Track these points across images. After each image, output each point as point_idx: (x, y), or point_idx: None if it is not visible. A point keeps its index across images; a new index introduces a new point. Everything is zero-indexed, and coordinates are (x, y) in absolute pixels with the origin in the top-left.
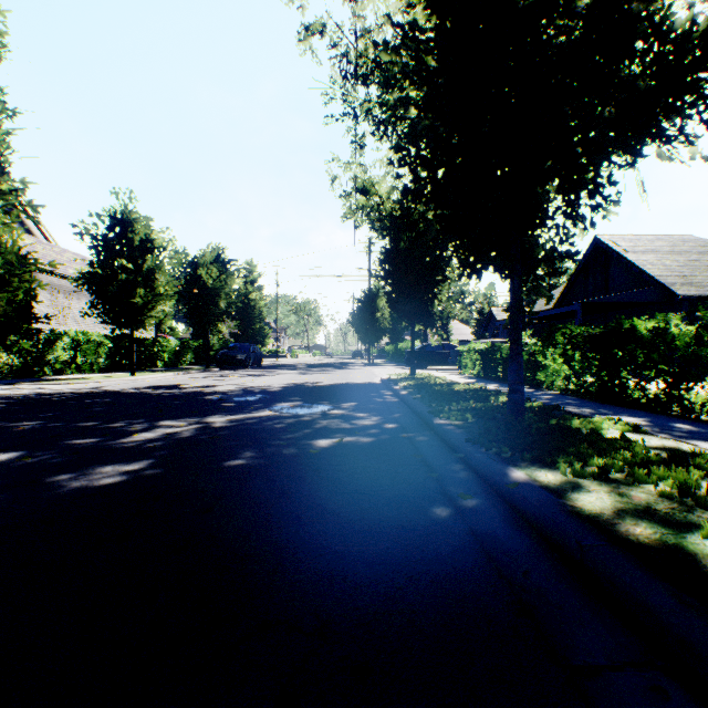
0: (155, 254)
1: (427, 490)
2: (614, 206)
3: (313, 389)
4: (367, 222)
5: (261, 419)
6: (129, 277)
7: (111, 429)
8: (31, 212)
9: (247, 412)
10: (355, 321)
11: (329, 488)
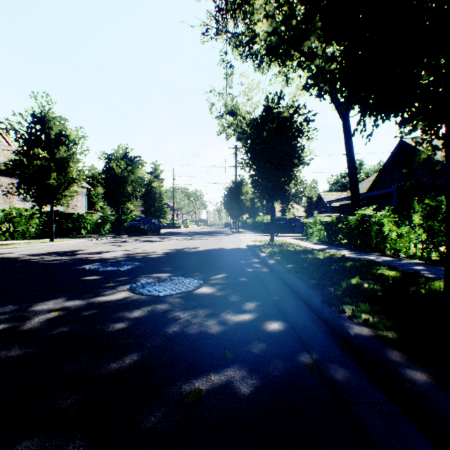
0: (70, 147)
1: None
2: None
3: (189, 256)
4: (234, 135)
5: (103, 309)
6: (45, 163)
7: None
8: None
9: (99, 291)
10: (226, 202)
11: None
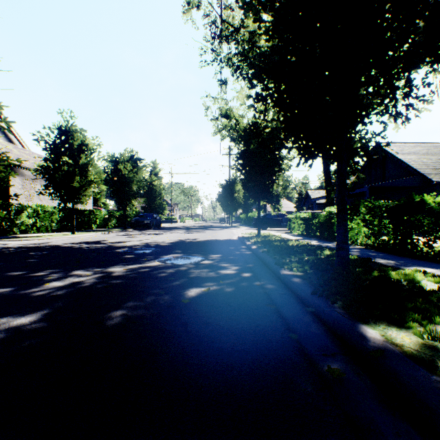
0: (88, 154)
1: (287, 350)
2: (427, 101)
3: (192, 244)
4: (228, 136)
5: (150, 269)
6: (70, 168)
7: (31, 278)
8: (12, 129)
9: (141, 262)
10: (221, 199)
11: (193, 347)
